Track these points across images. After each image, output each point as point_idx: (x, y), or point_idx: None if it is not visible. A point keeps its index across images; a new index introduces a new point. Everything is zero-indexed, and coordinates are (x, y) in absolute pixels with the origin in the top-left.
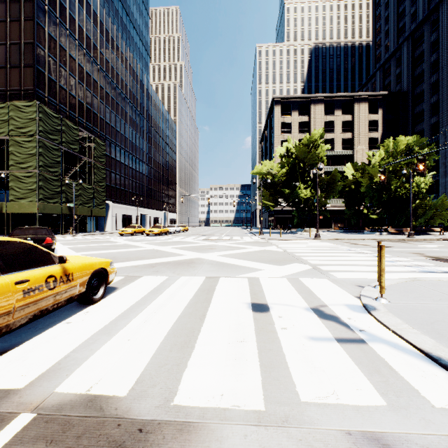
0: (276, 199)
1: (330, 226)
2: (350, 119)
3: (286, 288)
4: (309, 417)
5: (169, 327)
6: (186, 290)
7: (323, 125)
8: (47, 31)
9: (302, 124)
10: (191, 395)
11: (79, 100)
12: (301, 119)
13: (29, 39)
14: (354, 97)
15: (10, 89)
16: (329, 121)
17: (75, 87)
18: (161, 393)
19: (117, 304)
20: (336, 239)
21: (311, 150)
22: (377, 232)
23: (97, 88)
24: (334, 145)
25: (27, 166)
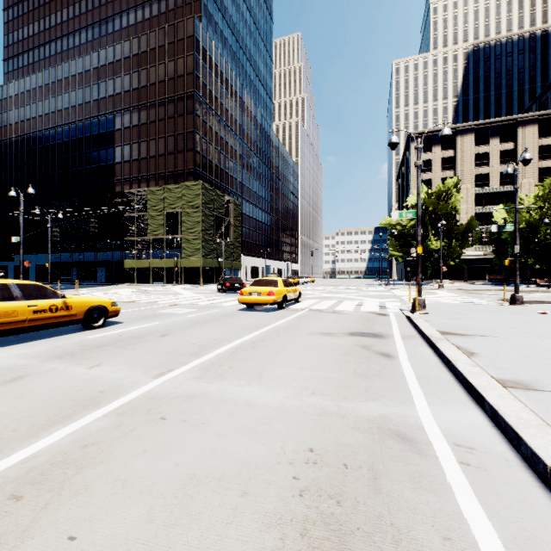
0: (406, 250)
1: (482, 278)
2: (511, 147)
3: (374, 303)
4: (361, 311)
5: (328, 306)
6: (330, 302)
7: (474, 159)
8: (201, 118)
9: (445, 160)
10: (337, 309)
11: (220, 167)
12: (444, 154)
13: (191, 129)
14: (517, 120)
15: (177, 169)
16: (482, 153)
17: (218, 157)
18: (331, 309)
19: (306, 303)
20: (460, 290)
21: (444, 199)
22: (525, 284)
23: (232, 152)
24: (489, 180)
25: (194, 231)
